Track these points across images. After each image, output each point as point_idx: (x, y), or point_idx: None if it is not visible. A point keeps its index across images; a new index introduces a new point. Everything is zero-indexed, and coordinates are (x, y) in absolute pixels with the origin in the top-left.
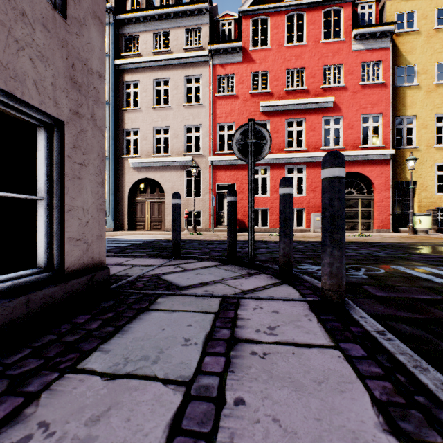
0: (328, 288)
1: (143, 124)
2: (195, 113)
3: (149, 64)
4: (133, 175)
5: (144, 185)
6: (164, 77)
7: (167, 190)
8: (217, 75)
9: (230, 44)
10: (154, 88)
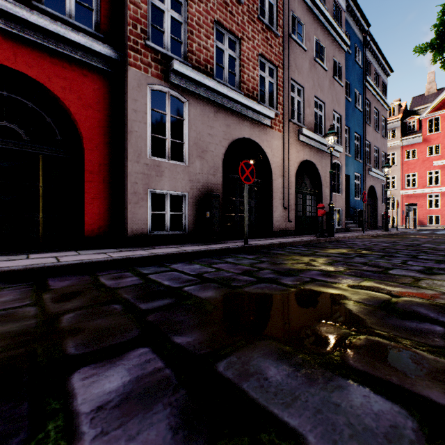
0: (414, 227)
1: None
2: (392, 170)
3: None
4: None
5: None
6: None
7: None
8: (405, 150)
9: (413, 135)
10: None
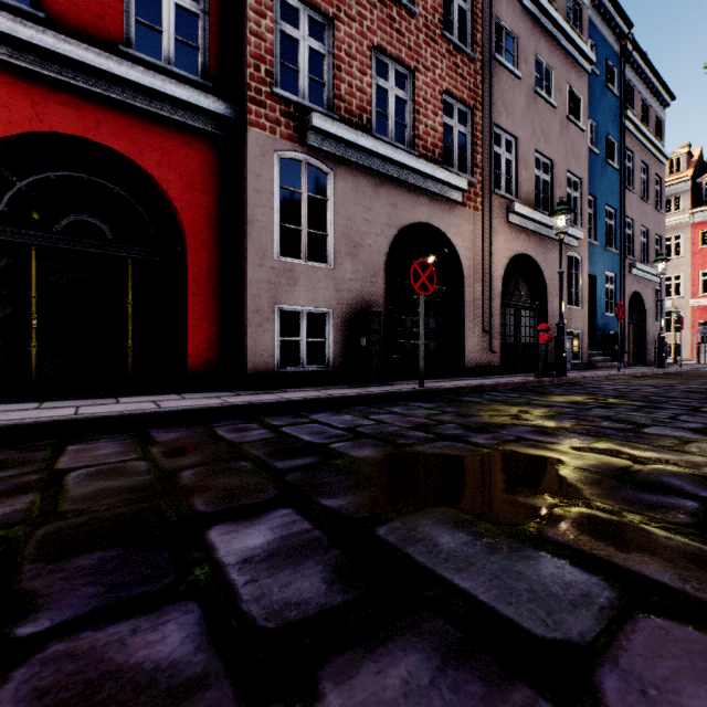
0: None
1: None
2: (674, 265)
3: None
4: None
5: None
6: None
7: None
8: (698, 231)
9: None
10: None
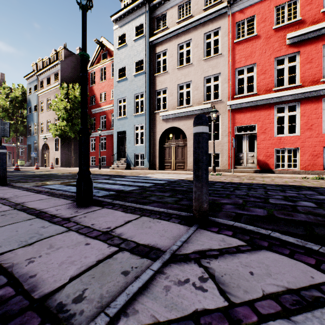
0: None
1: (170, 83)
2: (214, 64)
3: (174, 33)
4: (162, 125)
5: (171, 134)
6: (186, 40)
7: (188, 135)
8: (235, 23)
9: None
10: (178, 52)
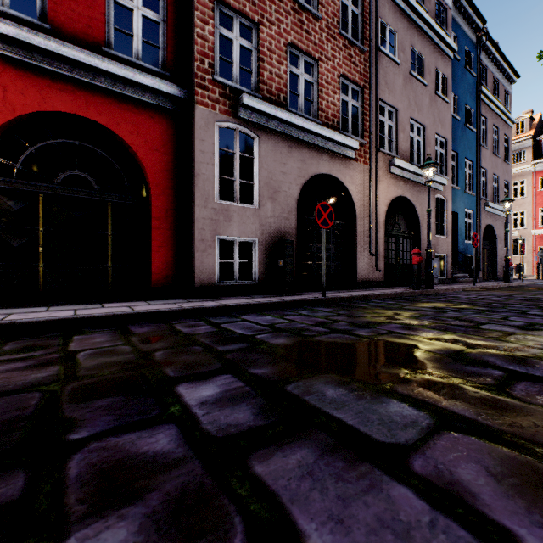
0: None
1: None
2: (520, 204)
3: None
4: None
5: None
6: None
7: None
8: (538, 177)
9: None
10: None
